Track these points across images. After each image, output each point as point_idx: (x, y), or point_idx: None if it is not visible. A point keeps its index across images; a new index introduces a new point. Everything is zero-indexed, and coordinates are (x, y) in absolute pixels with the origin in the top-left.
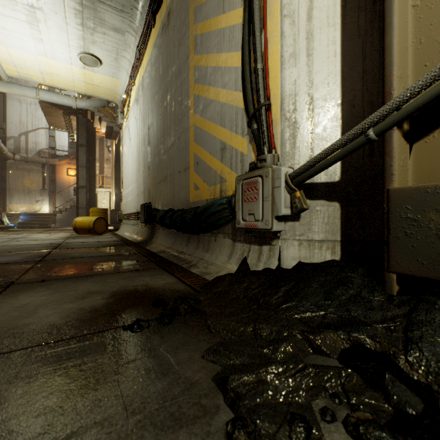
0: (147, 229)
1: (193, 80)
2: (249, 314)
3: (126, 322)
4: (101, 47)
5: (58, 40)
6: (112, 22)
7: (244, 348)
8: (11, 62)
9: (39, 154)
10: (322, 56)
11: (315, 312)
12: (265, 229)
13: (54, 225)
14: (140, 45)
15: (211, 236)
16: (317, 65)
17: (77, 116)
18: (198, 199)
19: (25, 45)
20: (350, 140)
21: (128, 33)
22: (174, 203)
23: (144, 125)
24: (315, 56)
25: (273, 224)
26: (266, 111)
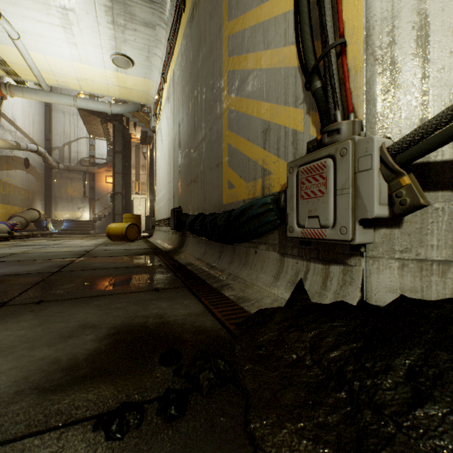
0: (177, 236)
1: (227, 54)
2: (336, 418)
3: (105, 405)
4: (132, 45)
5: (90, 42)
6: (142, 16)
7: None
8: (50, 71)
9: (80, 163)
10: None
11: None
12: (339, 241)
13: (94, 231)
14: (171, 37)
15: (249, 246)
16: None
17: (113, 123)
18: (233, 199)
19: (61, 52)
20: None
21: (158, 26)
22: (205, 206)
23: (174, 123)
24: None
25: (355, 232)
26: (337, 57)
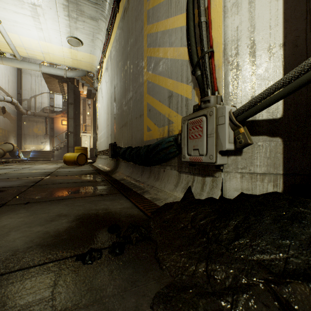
0: (113, 162)
1: (146, 45)
2: (199, 249)
3: (80, 250)
4: (82, 31)
5: (52, 28)
6: (89, 12)
7: (198, 300)
8: (22, 46)
9: (43, 110)
10: (264, 1)
11: (274, 254)
12: (209, 163)
13: (53, 158)
14: (109, 27)
15: (160, 167)
16: (259, 11)
17: (67, 83)
18: (150, 138)
19: (30, 33)
20: (305, 71)
21: (100, 20)
22: (132, 142)
23: (111, 86)
24: (257, 2)
25: (217, 158)
26: (209, 58)
